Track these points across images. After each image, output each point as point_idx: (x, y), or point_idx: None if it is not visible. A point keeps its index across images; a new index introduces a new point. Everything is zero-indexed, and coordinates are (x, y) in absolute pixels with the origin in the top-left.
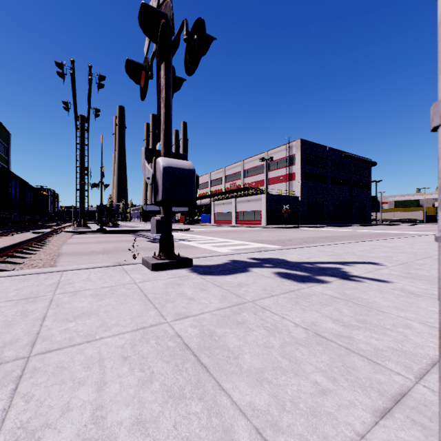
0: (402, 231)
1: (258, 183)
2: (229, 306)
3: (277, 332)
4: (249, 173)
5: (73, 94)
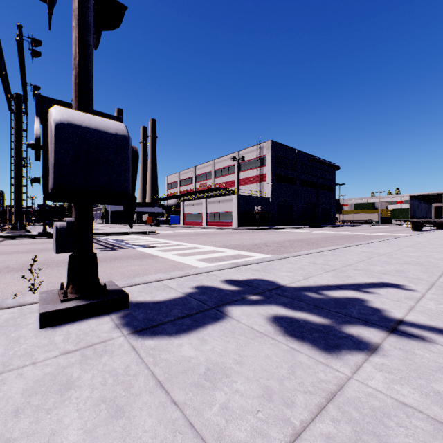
0: (368, 233)
1: (229, 184)
2: None
3: None
4: (219, 173)
5: None
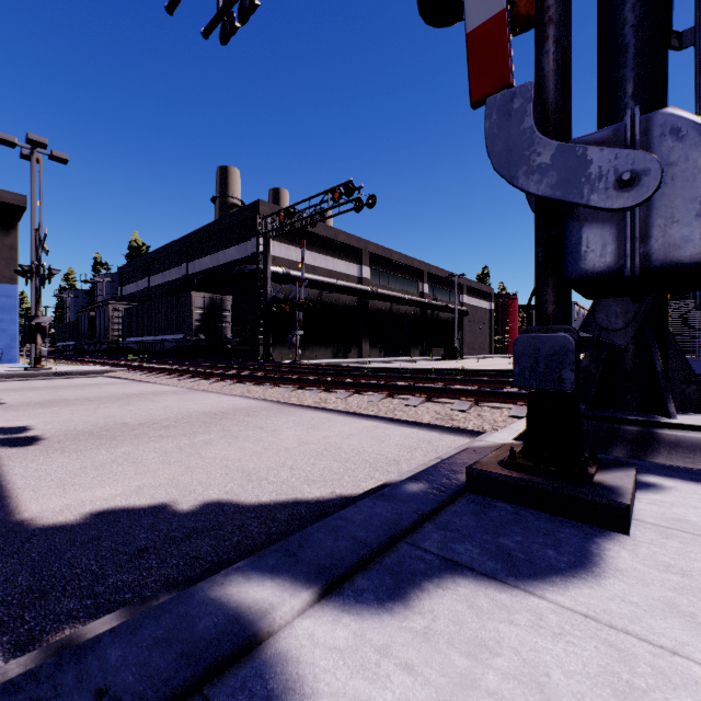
0: None
1: None
2: None
3: None
4: None
5: None
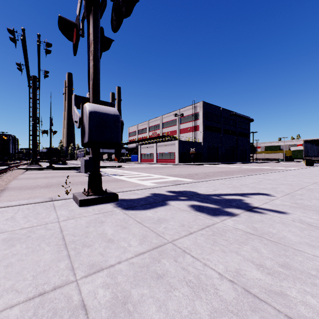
0: (272, 167)
1: (172, 132)
2: (148, 249)
3: (202, 290)
4: (166, 125)
5: (24, 56)
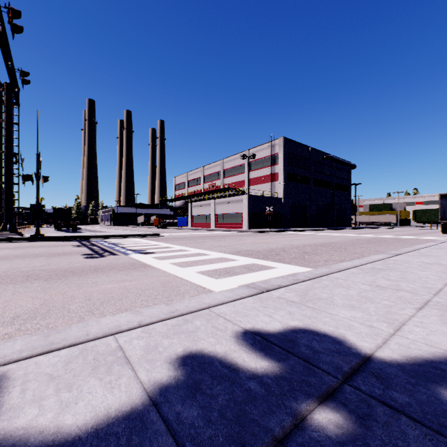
0: (394, 236)
1: (238, 184)
2: None
3: None
4: (229, 173)
5: None
